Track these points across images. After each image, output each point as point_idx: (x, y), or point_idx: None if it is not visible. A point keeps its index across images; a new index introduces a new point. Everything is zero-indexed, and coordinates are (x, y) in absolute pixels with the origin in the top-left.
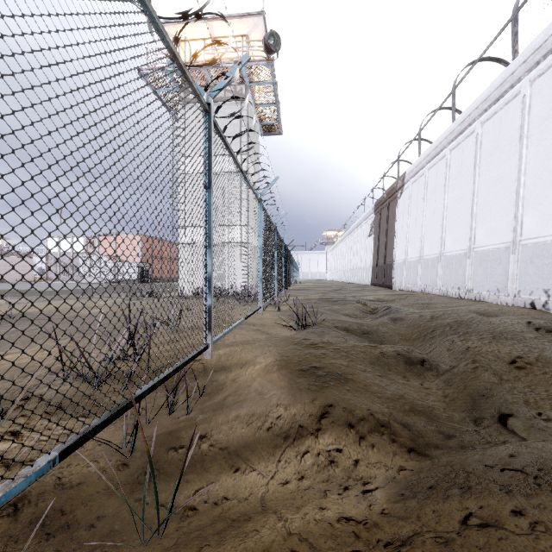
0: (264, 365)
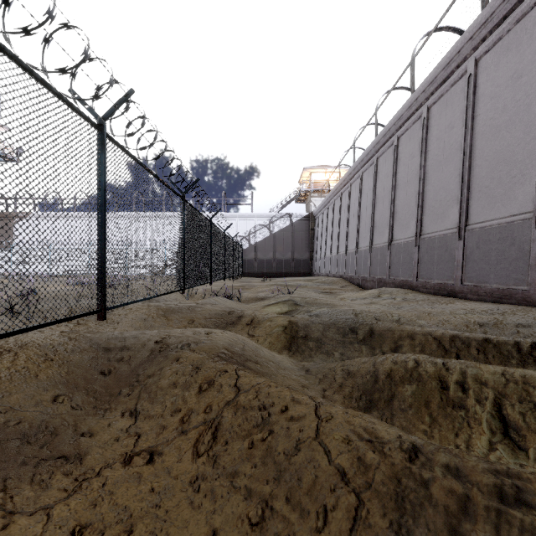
0: None
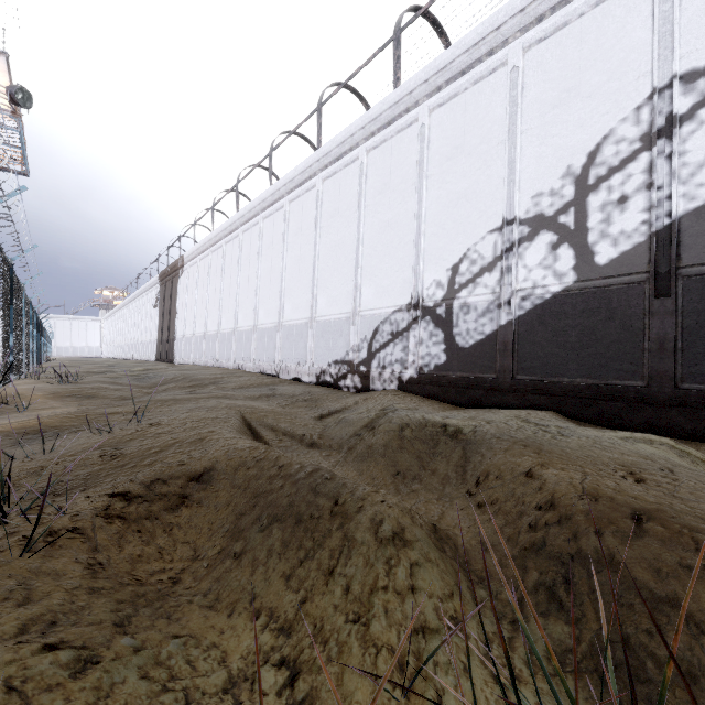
0: (43, 394)
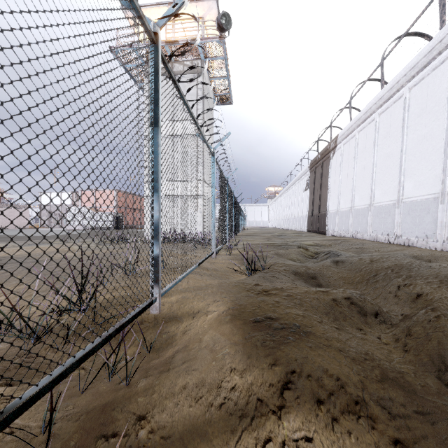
0: (216, 315)
